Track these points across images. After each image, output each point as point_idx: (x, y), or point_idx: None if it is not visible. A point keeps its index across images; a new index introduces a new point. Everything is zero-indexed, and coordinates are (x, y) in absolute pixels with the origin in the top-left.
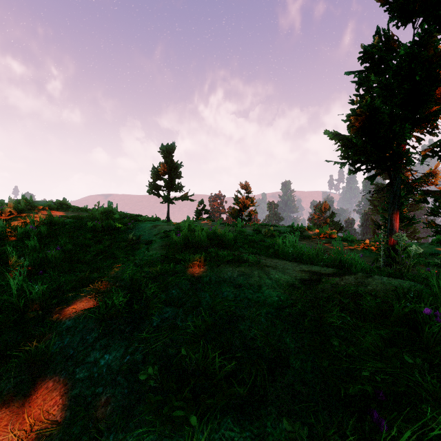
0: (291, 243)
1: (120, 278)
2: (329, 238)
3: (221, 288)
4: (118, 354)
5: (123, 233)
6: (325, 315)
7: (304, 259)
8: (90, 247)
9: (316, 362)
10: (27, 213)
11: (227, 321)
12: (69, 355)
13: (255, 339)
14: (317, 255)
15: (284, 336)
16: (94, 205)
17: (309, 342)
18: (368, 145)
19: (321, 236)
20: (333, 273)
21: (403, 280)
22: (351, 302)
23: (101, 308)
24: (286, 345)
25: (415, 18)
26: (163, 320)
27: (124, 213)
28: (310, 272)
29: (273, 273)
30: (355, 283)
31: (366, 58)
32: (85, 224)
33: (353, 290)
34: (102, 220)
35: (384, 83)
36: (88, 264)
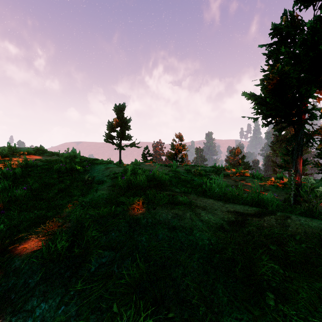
0: (216, 183)
1: (68, 219)
2: (243, 176)
3: (156, 230)
4: (54, 303)
5: (82, 174)
6: (256, 265)
7: (227, 197)
8: (54, 185)
9: (251, 321)
10: (9, 158)
11: (161, 267)
12: (10, 301)
13: (188, 289)
14: (238, 194)
15: (217, 286)
16: (65, 151)
17: (242, 294)
18: (279, 103)
19: (237, 174)
20: (255, 214)
21: (313, 217)
22: (279, 248)
23: (44, 252)
24: (219, 298)
25: (315, 2)
26: (100, 266)
27: (84, 157)
28: (235, 213)
29: (203, 214)
30: (277, 225)
31: (276, 34)
32: (52, 166)
33: (278, 234)
34: (66, 163)
35: (292, 52)
36: (48, 202)
